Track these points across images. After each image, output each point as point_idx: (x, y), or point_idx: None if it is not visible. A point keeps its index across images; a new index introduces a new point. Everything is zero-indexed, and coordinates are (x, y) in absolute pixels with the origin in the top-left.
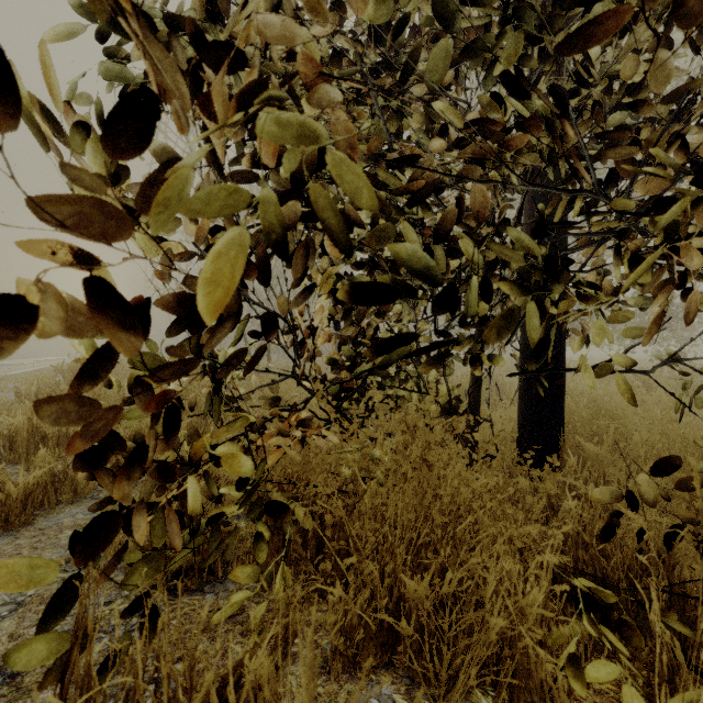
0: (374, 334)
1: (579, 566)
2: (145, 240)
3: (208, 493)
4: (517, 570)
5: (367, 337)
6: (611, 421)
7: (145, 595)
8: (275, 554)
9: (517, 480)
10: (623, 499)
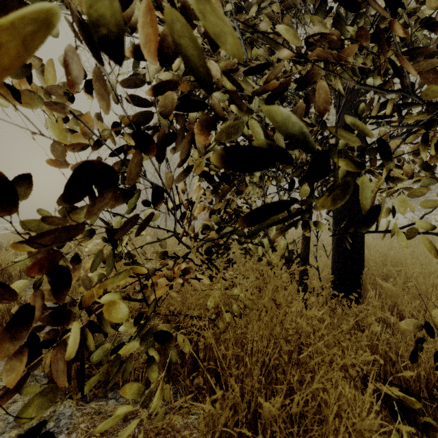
0: None
1: (387, 377)
2: (58, 131)
3: (112, 323)
4: (353, 395)
5: (229, 208)
6: (395, 265)
7: (40, 427)
8: (161, 368)
9: (349, 319)
10: (421, 328)
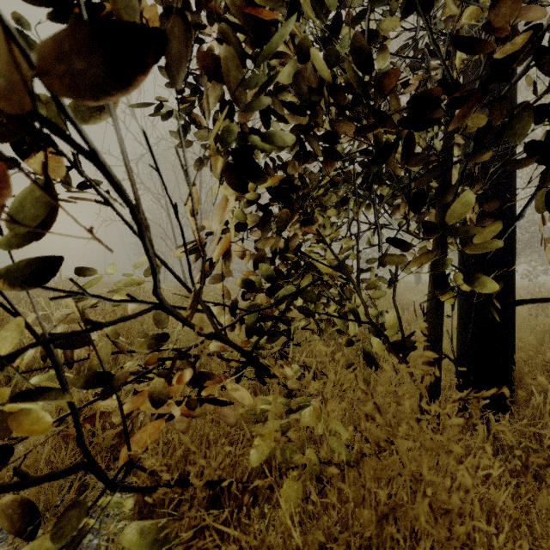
0: (297, 249)
1: None
2: None
3: (14, 515)
4: None
5: (289, 253)
6: None
7: None
8: None
9: None
10: None
